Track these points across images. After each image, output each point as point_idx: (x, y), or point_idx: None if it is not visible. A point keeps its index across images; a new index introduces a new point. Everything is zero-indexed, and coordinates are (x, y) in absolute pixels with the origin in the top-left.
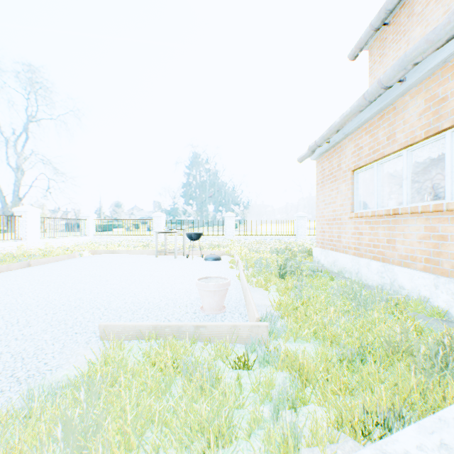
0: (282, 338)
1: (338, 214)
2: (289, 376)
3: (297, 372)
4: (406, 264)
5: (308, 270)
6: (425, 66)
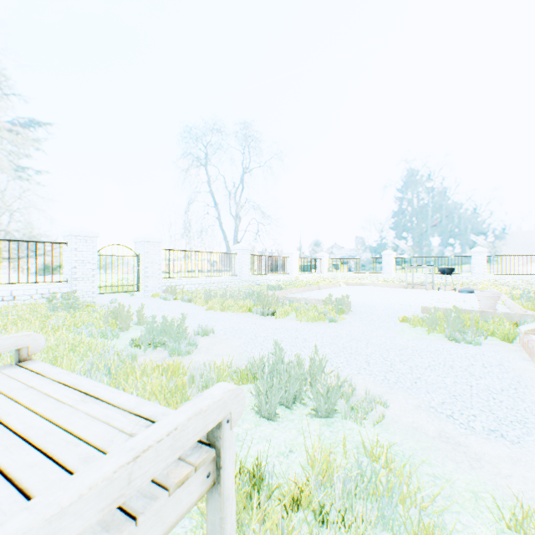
0: None
1: None
2: None
3: None
4: None
5: None
6: None
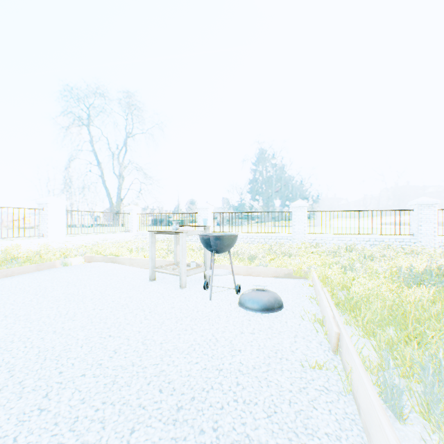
0: None
1: None
2: None
3: None
4: None
5: None
6: None
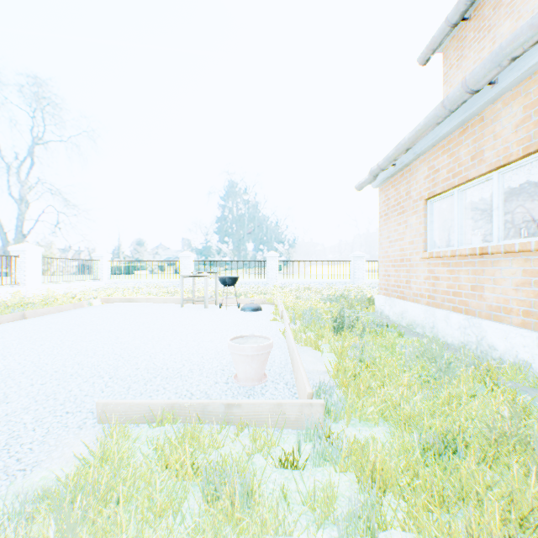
0: (342, 419)
1: (406, 254)
2: (356, 480)
3: (369, 481)
4: (497, 318)
5: (371, 324)
6: (525, 62)
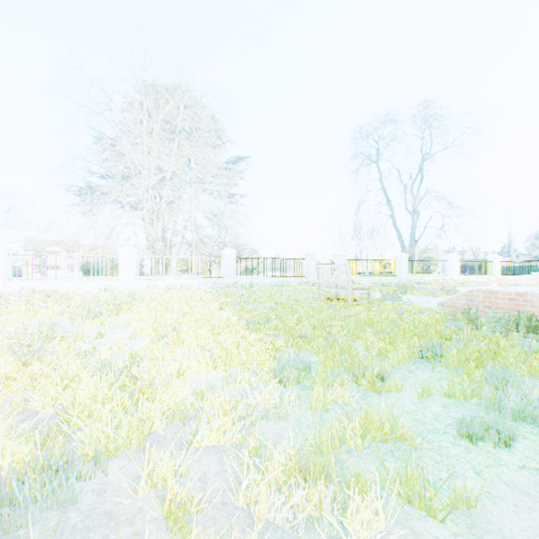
0: None
1: None
2: None
3: None
4: None
5: None
6: None
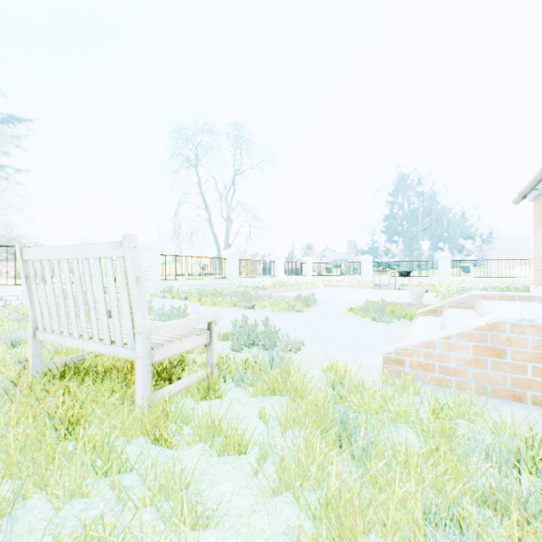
0: None
1: None
2: None
3: None
4: None
5: None
6: None
